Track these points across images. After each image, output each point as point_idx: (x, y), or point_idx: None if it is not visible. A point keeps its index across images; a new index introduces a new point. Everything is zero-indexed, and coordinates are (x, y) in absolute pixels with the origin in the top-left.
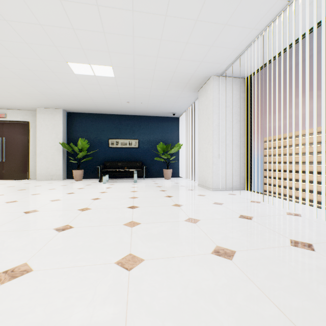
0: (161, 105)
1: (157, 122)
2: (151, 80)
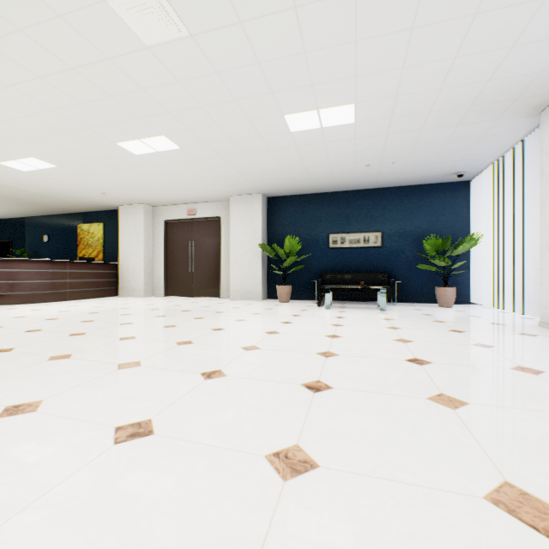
0: (435, 161)
1: (419, 196)
2: (426, 112)
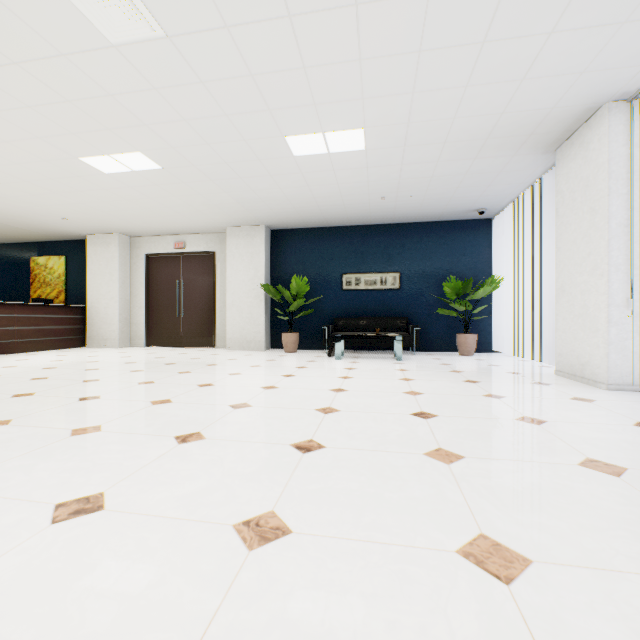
0: (454, 196)
1: (440, 234)
2: (442, 142)
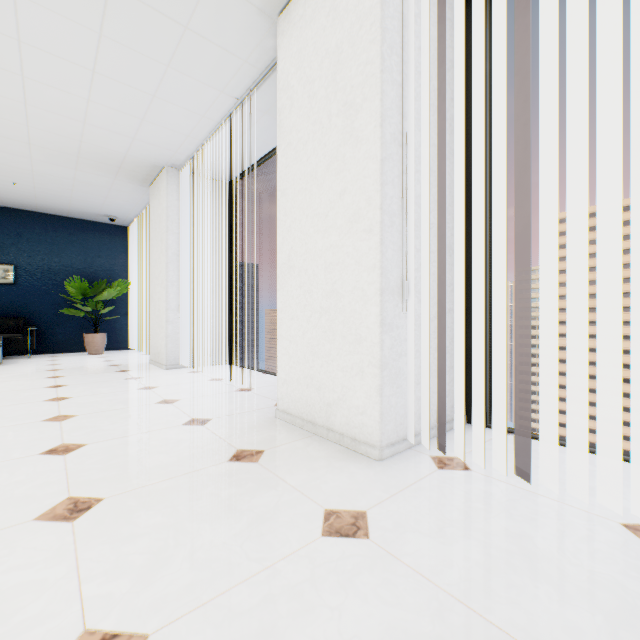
0: (74, 197)
1: (72, 231)
2: (26, 142)
